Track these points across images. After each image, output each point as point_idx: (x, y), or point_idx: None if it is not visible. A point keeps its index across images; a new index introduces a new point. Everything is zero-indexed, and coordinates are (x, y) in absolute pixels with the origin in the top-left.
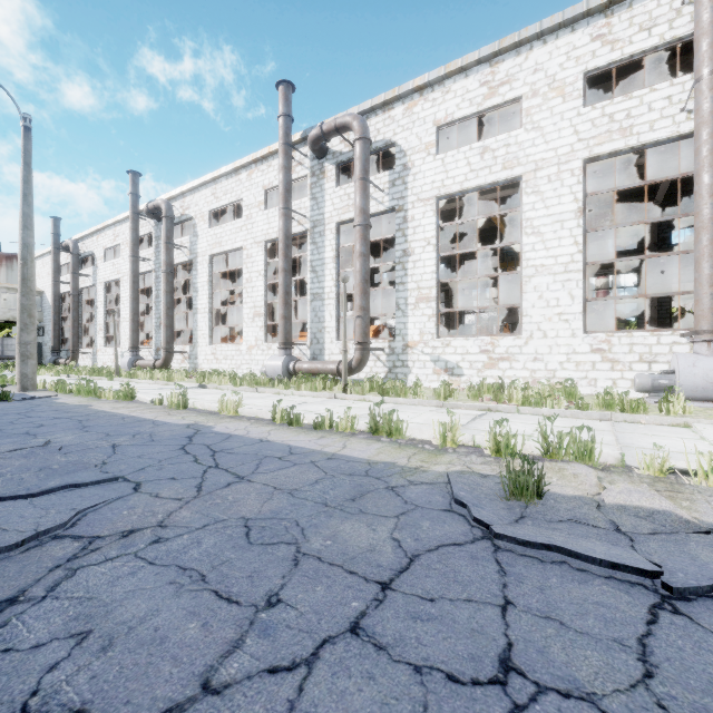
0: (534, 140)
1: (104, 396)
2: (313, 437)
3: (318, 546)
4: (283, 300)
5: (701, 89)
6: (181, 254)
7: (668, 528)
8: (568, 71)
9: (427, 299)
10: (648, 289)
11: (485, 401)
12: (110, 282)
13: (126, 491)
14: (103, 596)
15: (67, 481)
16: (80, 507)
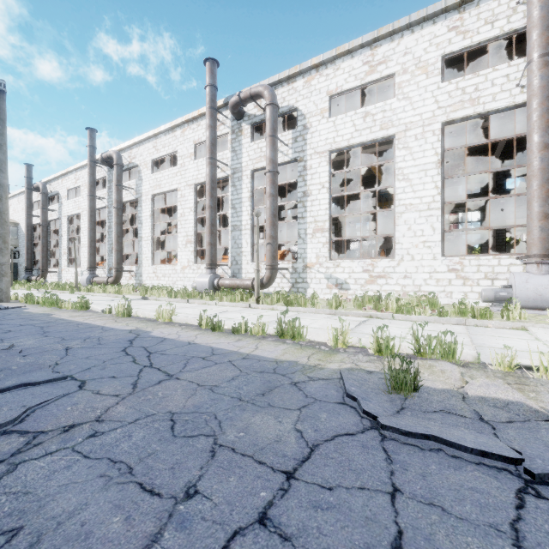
0: (404, 107)
1: (64, 306)
2: (231, 340)
3: (232, 438)
4: (209, 230)
5: (532, 69)
6: (128, 194)
7: (522, 417)
8: (430, 54)
9: (322, 230)
10: (489, 223)
11: (367, 310)
12: (72, 216)
13: (72, 389)
14: (38, 491)
15: (22, 381)
16: (30, 404)
